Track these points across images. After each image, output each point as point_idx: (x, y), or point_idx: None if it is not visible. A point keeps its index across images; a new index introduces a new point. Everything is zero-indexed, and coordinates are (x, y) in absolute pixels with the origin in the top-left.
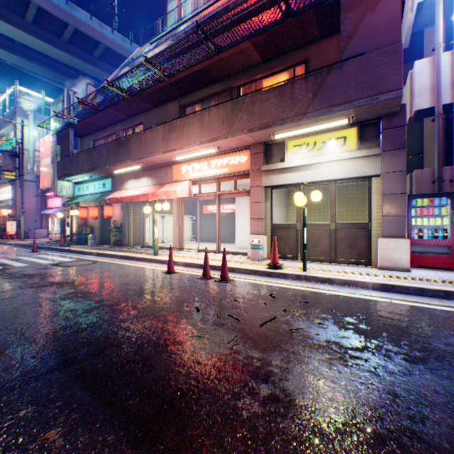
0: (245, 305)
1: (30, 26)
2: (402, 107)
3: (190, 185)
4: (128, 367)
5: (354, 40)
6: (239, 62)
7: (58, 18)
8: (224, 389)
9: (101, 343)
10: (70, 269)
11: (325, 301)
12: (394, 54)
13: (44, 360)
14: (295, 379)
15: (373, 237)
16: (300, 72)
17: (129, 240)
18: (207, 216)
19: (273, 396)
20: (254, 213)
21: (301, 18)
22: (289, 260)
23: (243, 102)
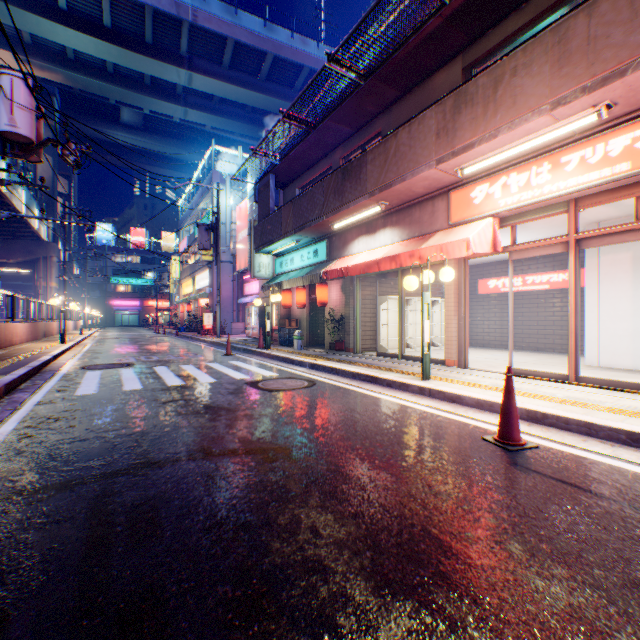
0: None
1: (227, 72)
2: None
3: (494, 227)
4: None
5: None
6: None
7: (255, 50)
8: None
9: None
10: (274, 398)
11: None
12: None
13: None
14: None
15: None
16: None
17: (354, 341)
18: (485, 299)
19: None
20: None
21: None
22: None
23: None
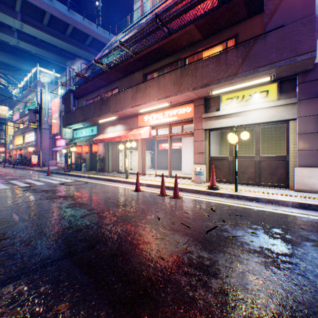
0: (192, 216)
1: (46, 28)
2: (315, 65)
3: (150, 129)
4: (112, 259)
5: (275, 16)
6: (185, 40)
7: (63, 21)
8: (183, 281)
9: (93, 240)
10: (71, 187)
11: (255, 215)
12: (309, 24)
13: (55, 250)
14: (238, 277)
15: (290, 167)
16: (231, 44)
17: (108, 167)
18: (161, 151)
19: (222, 290)
20: (196, 149)
21: (232, 3)
22: (222, 183)
23: (189, 68)
